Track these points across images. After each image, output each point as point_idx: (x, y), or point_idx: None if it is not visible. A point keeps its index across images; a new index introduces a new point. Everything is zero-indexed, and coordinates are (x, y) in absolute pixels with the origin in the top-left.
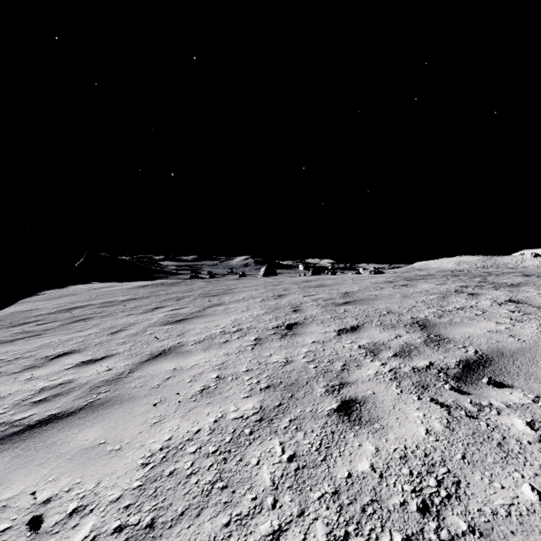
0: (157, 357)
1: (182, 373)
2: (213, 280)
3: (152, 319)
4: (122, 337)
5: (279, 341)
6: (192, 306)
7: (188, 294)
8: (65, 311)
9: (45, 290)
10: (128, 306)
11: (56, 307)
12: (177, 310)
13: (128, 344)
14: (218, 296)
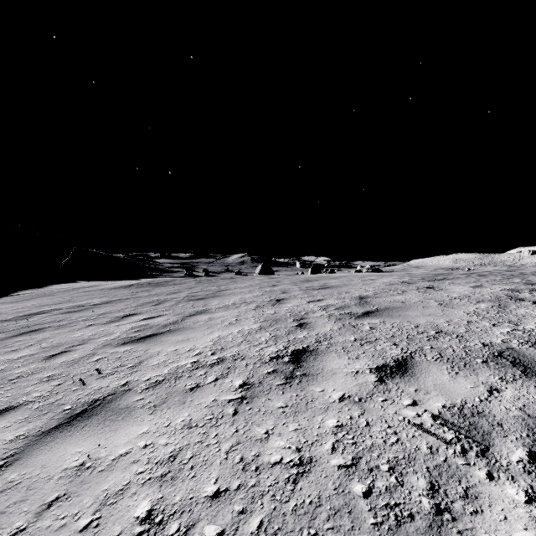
0: (75, 420)
1: (86, 484)
2: (204, 279)
3: (113, 333)
4: (55, 366)
5: (282, 394)
6: (170, 314)
7: (172, 297)
8: (23, 318)
9: (21, 290)
10: (96, 312)
11: (17, 311)
12: (149, 320)
13: (54, 382)
14: (205, 299)
